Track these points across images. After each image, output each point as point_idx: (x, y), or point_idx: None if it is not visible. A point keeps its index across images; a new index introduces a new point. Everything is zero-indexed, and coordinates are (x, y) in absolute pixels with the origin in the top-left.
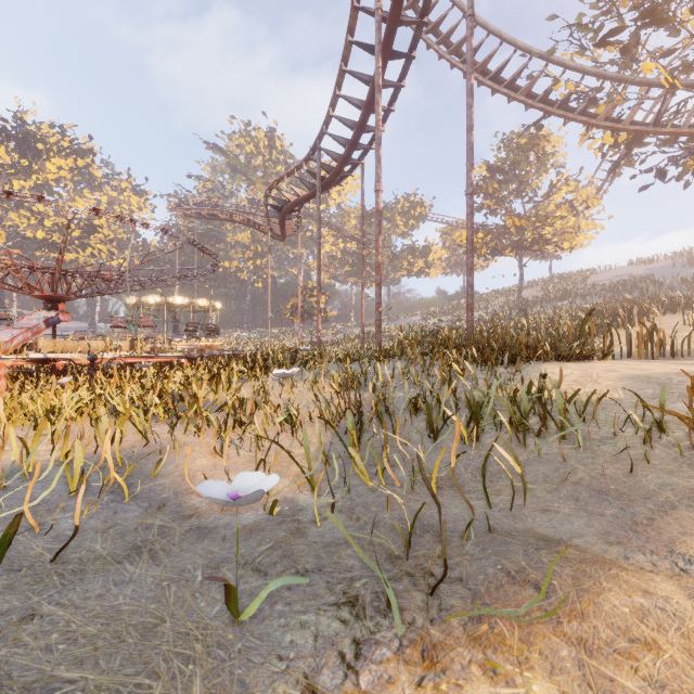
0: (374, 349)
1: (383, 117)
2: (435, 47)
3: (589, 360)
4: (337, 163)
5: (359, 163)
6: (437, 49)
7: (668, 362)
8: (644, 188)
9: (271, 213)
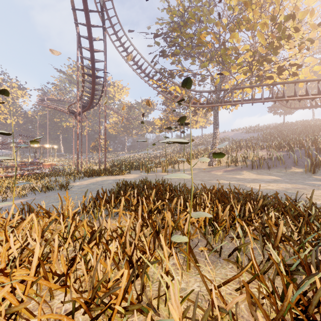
0: (77, 172)
1: (102, 91)
2: (127, 63)
3: (119, 175)
4: (88, 103)
5: (98, 103)
6: (128, 64)
7: (151, 174)
8: (193, 116)
9: (71, 114)
